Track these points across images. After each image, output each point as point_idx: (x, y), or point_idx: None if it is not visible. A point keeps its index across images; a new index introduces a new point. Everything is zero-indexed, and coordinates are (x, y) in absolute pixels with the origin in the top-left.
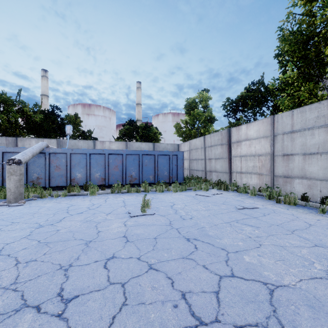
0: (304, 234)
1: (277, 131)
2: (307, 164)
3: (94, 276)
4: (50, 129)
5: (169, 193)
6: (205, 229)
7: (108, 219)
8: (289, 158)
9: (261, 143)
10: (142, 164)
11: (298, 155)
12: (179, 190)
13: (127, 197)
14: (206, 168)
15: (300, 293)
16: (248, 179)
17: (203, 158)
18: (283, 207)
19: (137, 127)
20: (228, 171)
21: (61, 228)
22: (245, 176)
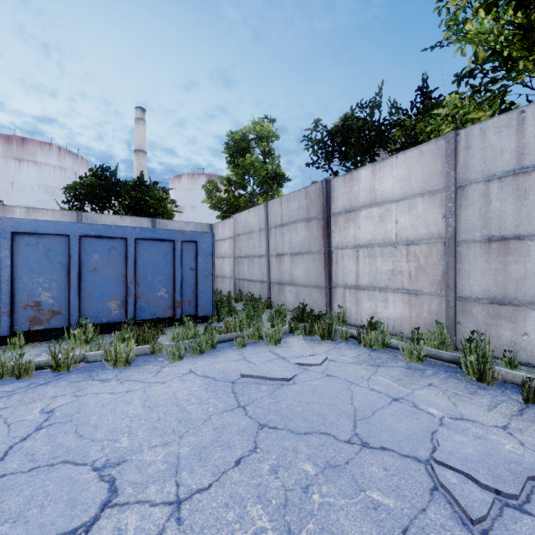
0: None
1: (465, 174)
2: None
3: None
4: None
5: (150, 372)
6: None
7: None
8: (508, 247)
9: (414, 210)
10: (80, 267)
11: None
12: (192, 350)
13: None
14: (271, 276)
15: None
16: (378, 303)
17: (263, 252)
18: None
19: (120, 185)
20: (323, 283)
21: None
22: (369, 297)
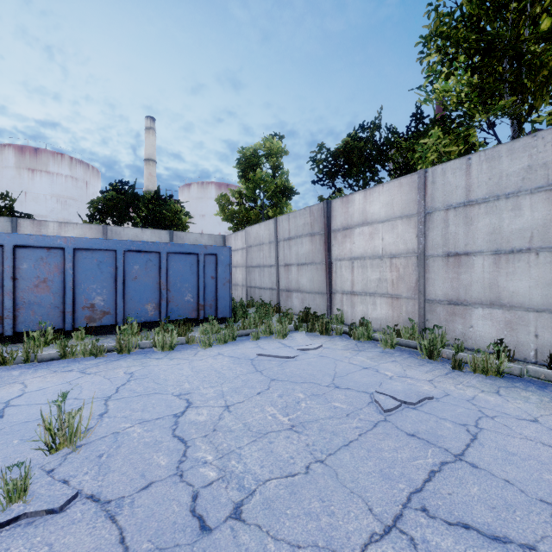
0: None
1: (432, 203)
2: (503, 275)
3: None
4: None
5: (190, 354)
6: None
7: None
8: (460, 261)
9: (396, 230)
10: (124, 276)
11: (481, 255)
12: (218, 340)
13: (43, 381)
14: (280, 284)
15: None
16: (369, 306)
17: (273, 263)
18: (484, 387)
19: (137, 199)
20: (325, 290)
21: None
22: (362, 301)
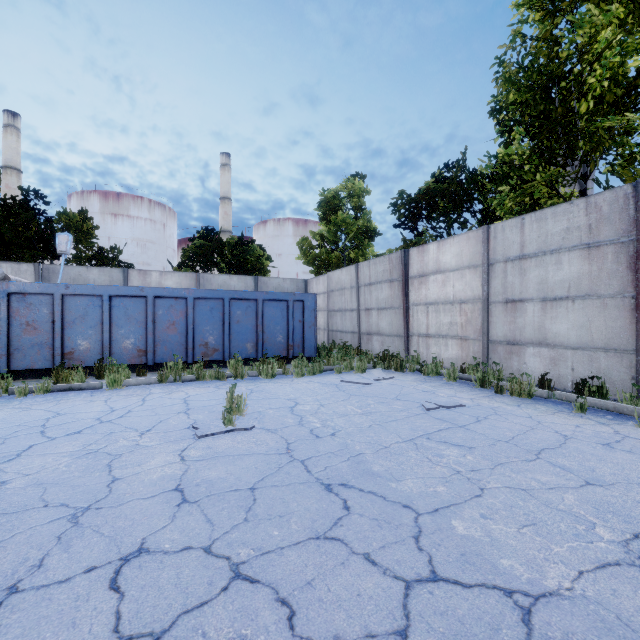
0: (561, 460)
1: (494, 256)
2: (548, 319)
3: (75, 620)
4: (21, 242)
5: (288, 380)
6: (364, 460)
7: (144, 444)
8: (516, 307)
9: (464, 278)
10: (229, 320)
11: (532, 302)
12: (308, 372)
13: (195, 391)
14: (361, 327)
15: (587, 611)
16: (441, 347)
17: (354, 307)
18: (510, 403)
19: (221, 244)
20: (403, 333)
21: (13, 476)
22: (436, 343)
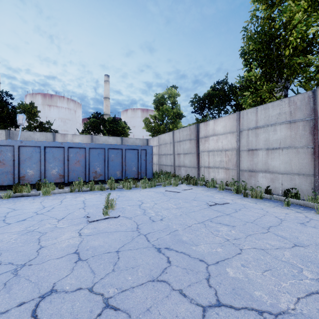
0: (280, 232)
1: (242, 127)
2: (270, 159)
3: None
4: None
5: (138, 190)
6: (178, 233)
7: (59, 226)
8: (253, 152)
9: (227, 138)
10: (108, 159)
11: (261, 150)
12: (148, 186)
13: (89, 196)
14: (175, 163)
15: None
16: (216, 173)
17: (172, 153)
18: (251, 201)
19: (104, 121)
20: (196, 166)
21: None
22: (213, 171)
